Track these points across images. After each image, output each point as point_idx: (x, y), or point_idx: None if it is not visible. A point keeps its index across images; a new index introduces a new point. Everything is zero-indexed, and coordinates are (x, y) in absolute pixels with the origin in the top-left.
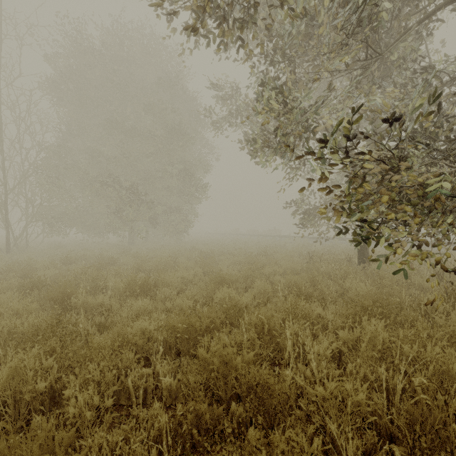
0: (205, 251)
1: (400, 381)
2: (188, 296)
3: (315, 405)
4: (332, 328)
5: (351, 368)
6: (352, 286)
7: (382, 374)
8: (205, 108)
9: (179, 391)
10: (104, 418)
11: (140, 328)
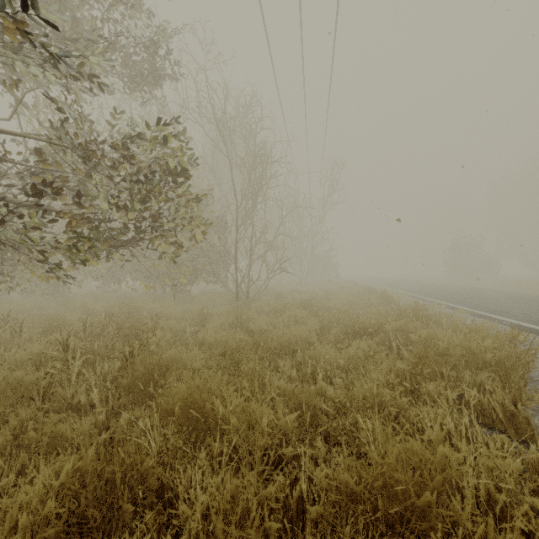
0: None
1: None
2: None
3: None
4: None
5: None
6: None
7: None
8: None
9: None
10: None
11: None
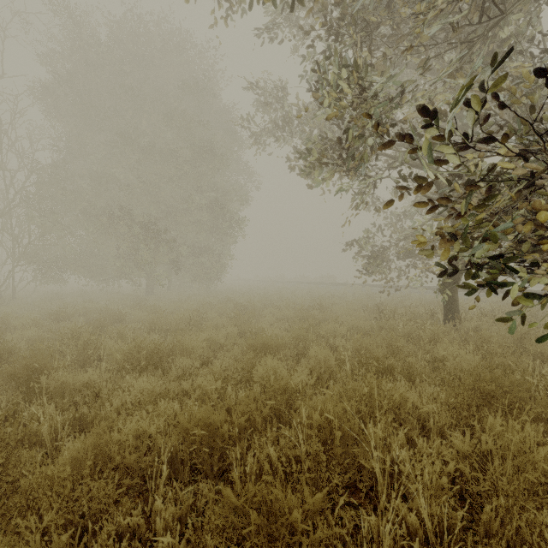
0: (243, 303)
1: None
2: (215, 372)
3: None
4: (434, 427)
5: (490, 514)
6: (447, 355)
7: None
8: (242, 118)
9: None
10: None
11: (135, 431)
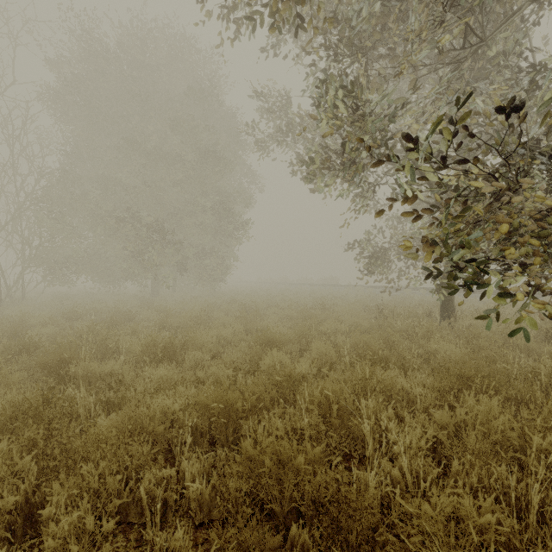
0: (247, 303)
1: (536, 490)
2: (226, 363)
3: (415, 528)
4: (421, 407)
5: (458, 467)
6: (439, 348)
7: (504, 476)
8: (247, 124)
9: (213, 502)
10: (101, 550)
11: (161, 408)
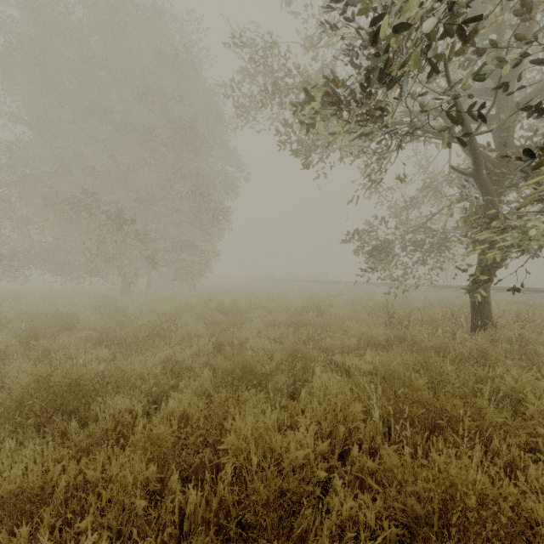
0: (227, 303)
1: None
2: (155, 436)
3: None
4: None
5: None
6: (520, 388)
7: None
8: (225, 84)
9: None
10: None
11: None
